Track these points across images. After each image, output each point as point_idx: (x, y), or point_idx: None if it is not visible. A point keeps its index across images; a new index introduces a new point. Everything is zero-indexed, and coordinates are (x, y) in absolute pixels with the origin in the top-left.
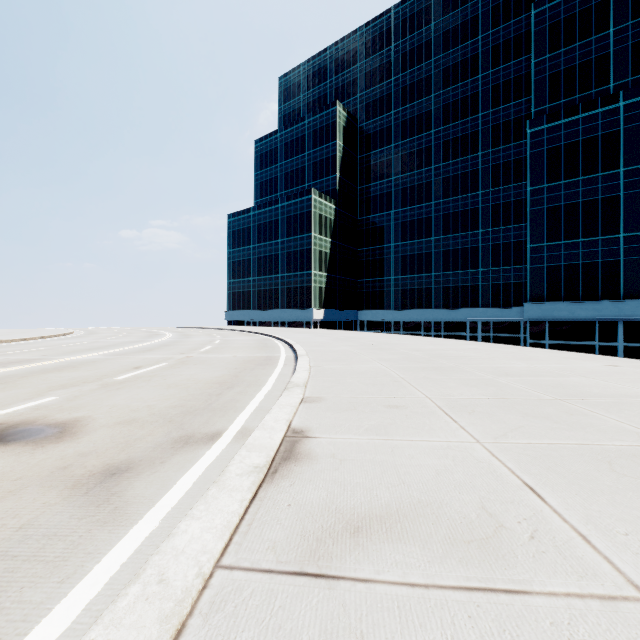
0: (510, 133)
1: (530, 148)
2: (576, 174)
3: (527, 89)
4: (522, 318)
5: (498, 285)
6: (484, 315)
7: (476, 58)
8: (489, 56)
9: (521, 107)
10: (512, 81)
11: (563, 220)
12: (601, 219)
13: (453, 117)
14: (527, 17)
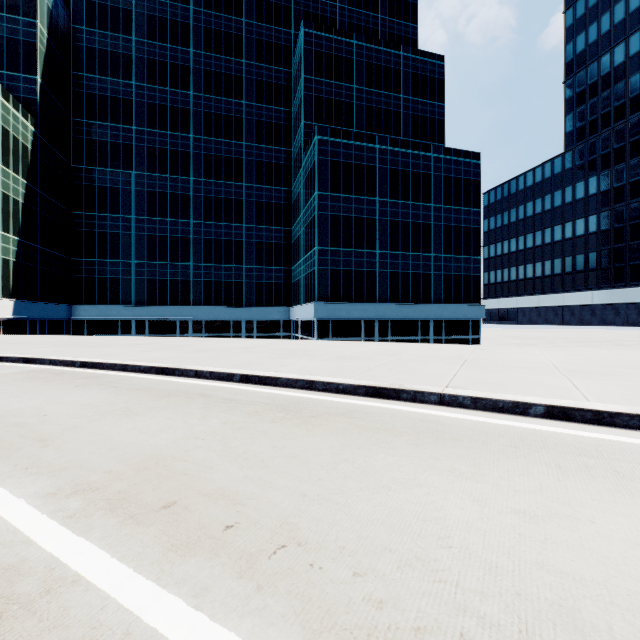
0: (272, 135)
1: (318, 153)
2: (351, 192)
3: (286, 101)
4: (282, 317)
5: (261, 284)
6: (249, 314)
7: (240, 40)
8: (253, 46)
9: (281, 115)
10: (274, 85)
11: (342, 229)
12: (366, 235)
13: (216, 89)
14: (286, 33)
